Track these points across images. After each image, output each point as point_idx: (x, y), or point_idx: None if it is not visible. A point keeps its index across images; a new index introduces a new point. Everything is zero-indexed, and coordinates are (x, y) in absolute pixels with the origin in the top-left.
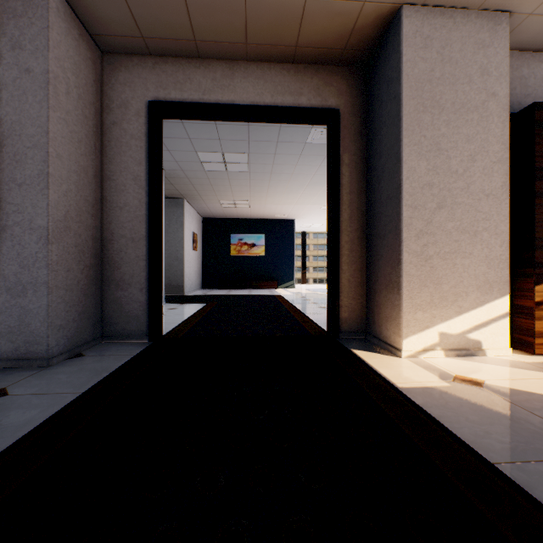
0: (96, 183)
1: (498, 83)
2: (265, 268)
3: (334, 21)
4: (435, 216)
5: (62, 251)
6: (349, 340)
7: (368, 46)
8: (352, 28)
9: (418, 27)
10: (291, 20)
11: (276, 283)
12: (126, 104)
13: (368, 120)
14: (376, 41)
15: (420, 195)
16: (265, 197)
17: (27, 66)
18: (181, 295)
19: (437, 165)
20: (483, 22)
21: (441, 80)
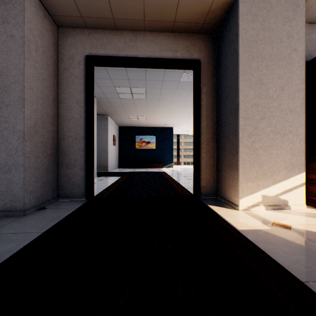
0: (54, 105)
1: (298, 42)
2: (155, 156)
3: (197, 6)
4: (259, 124)
5: (33, 145)
6: (206, 199)
7: (218, 21)
8: (208, 10)
9: (249, 8)
10: (171, 5)
11: (162, 165)
12: (72, 57)
13: (218, 66)
14: (222, 18)
15: (250, 111)
16: (156, 114)
17: (11, 33)
18: (106, 172)
19: (260, 92)
20: (288, 5)
21: (263, 41)
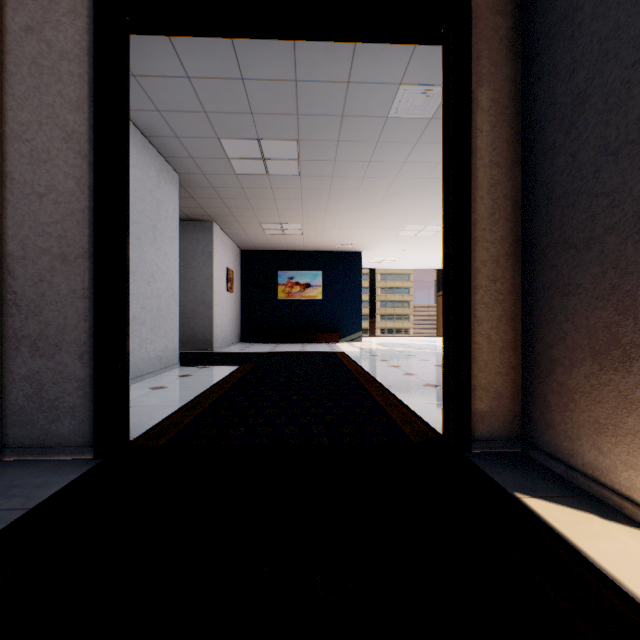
0: None
1: None
2: (322, 316)
3: None
4: None
5: None
6: (493, 460)
7: None
8: None
9: None
10: None
11: (337, 336)
12: None
13: (531, 17)
14: None
15: None
16: (324, 217)
17: None
18: (208, 352)
19: None
20: None
21: None
